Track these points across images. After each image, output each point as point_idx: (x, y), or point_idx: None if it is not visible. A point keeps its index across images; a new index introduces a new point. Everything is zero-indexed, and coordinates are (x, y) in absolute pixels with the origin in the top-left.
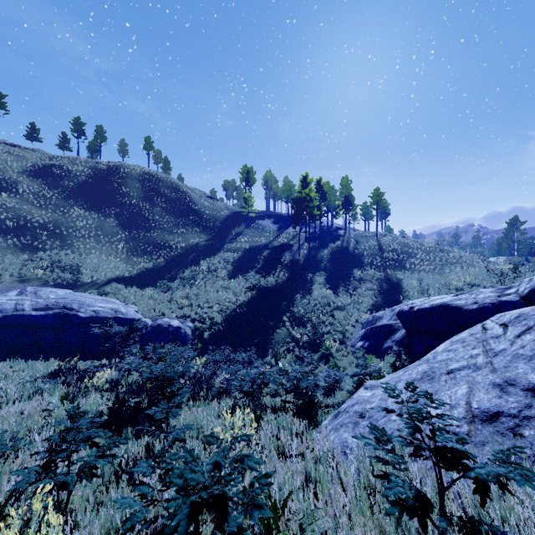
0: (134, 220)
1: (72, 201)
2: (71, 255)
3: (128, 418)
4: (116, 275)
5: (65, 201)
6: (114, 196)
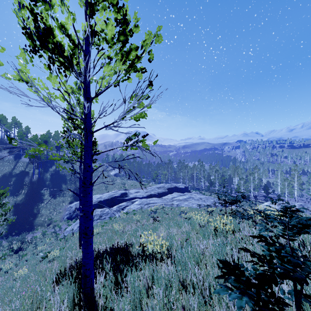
0: None
1: None
2: None
3: (16, 251)
4: None
5: None
6: None
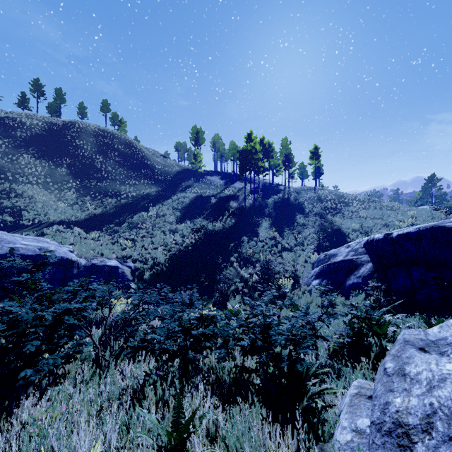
0: (86, 170)
1: (22, 150)
2: (14, 199)
3: None
4: (61, 219)
5: (15, 150)
6: (68, 148)
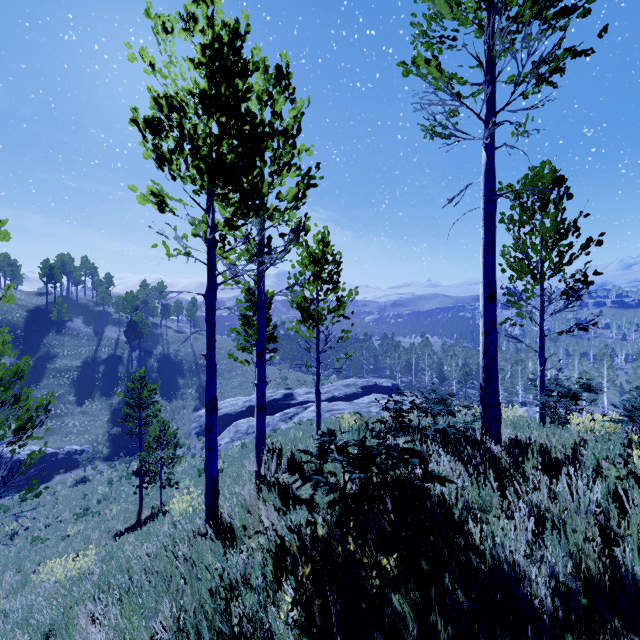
0: None
1: None
2: None
3: None
4: None
5: None
6: None
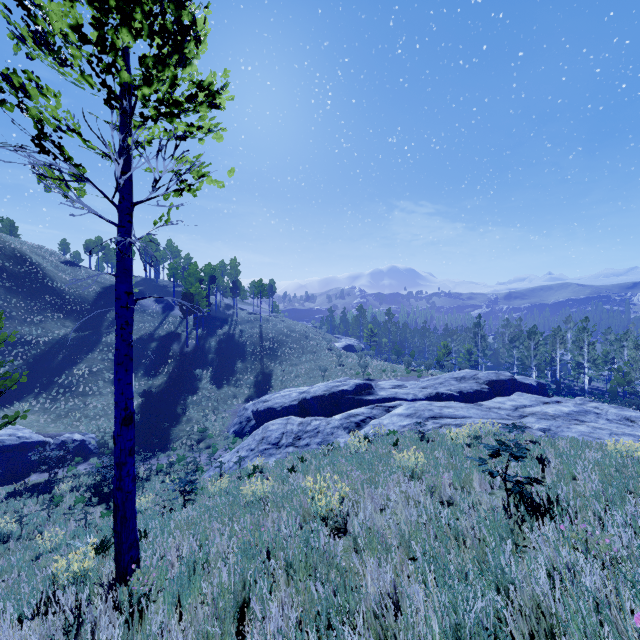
0: None
1: None
2: None
3: (106, 497)
4: None
5: None
6: None
